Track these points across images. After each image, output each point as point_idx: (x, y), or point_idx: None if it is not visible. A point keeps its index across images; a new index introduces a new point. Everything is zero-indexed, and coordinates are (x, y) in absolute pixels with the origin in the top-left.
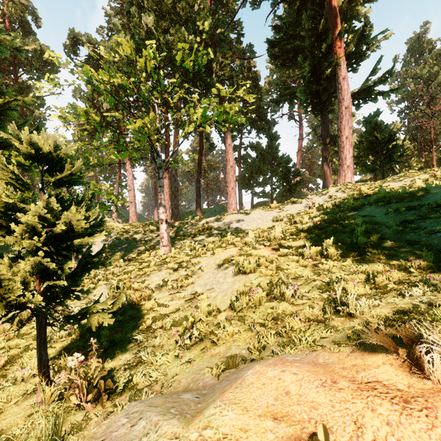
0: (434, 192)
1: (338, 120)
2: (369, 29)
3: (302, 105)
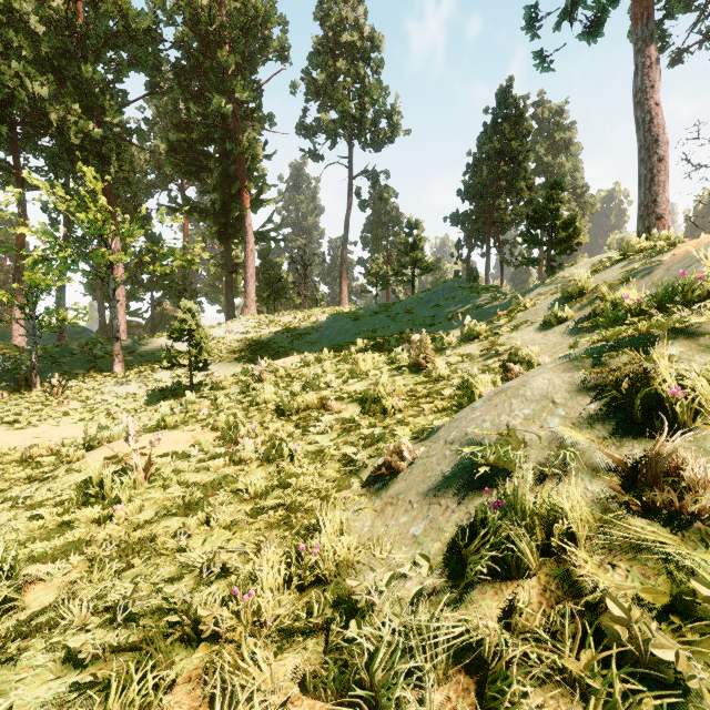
0: (302, 329)
1: (245, 259)
2: (267, 187)
3: (211, 232)
